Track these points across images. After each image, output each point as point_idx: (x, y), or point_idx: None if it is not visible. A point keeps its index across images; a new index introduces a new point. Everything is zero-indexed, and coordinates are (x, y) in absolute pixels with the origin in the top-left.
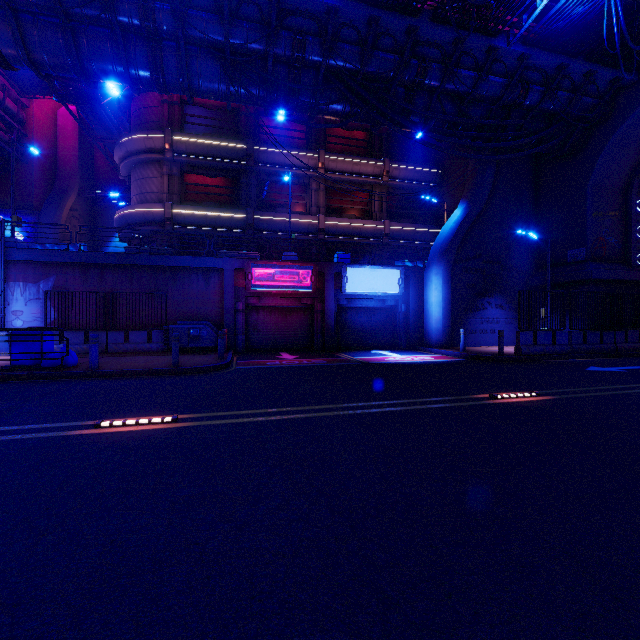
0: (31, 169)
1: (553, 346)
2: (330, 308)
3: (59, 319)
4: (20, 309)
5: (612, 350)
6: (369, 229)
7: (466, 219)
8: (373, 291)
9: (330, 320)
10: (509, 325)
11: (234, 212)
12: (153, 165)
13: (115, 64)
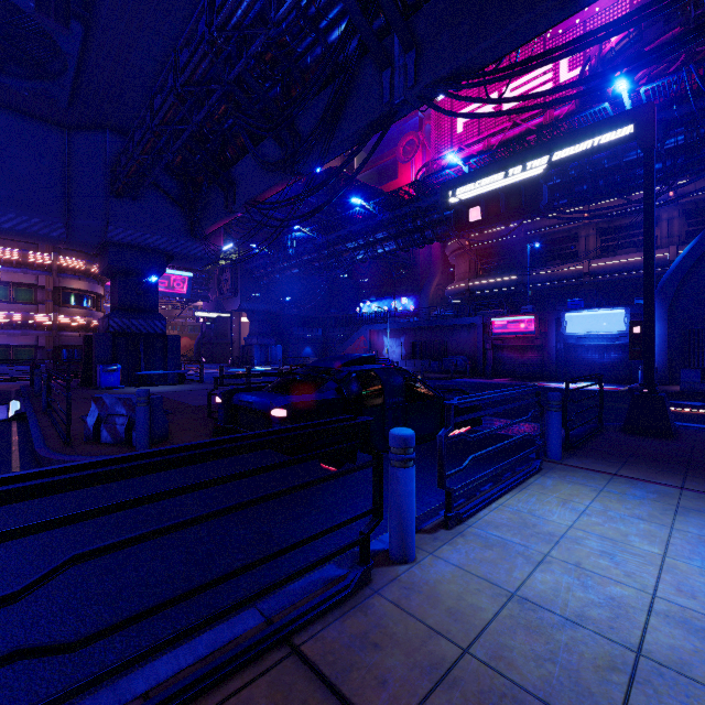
0: (418, 268)
1: None
2: (552, 347)
3: (407, 355)
4: (394, 350)
5: None
6: None
7: (693, 250)
8: (595, 331)
9: (552, 356)
10: None
11: (508, 276)
12: (462, 256)
13: (410, 243)
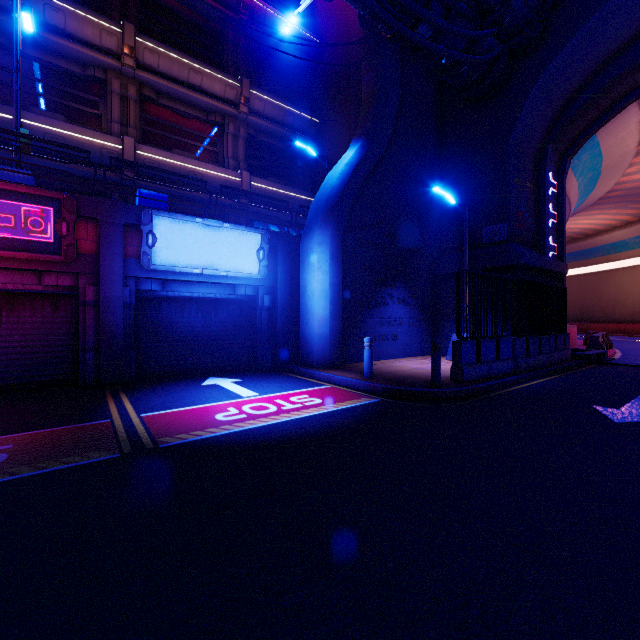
0: None
1: (498, 363)
2: (114, 296)
3: None
4: None
5: (549, 362)
6: (217, 179)
7: (363, 162)
8: (211, 267)
9: (114, 321)
10: (413, 328)
11: None
12: None
13: None
